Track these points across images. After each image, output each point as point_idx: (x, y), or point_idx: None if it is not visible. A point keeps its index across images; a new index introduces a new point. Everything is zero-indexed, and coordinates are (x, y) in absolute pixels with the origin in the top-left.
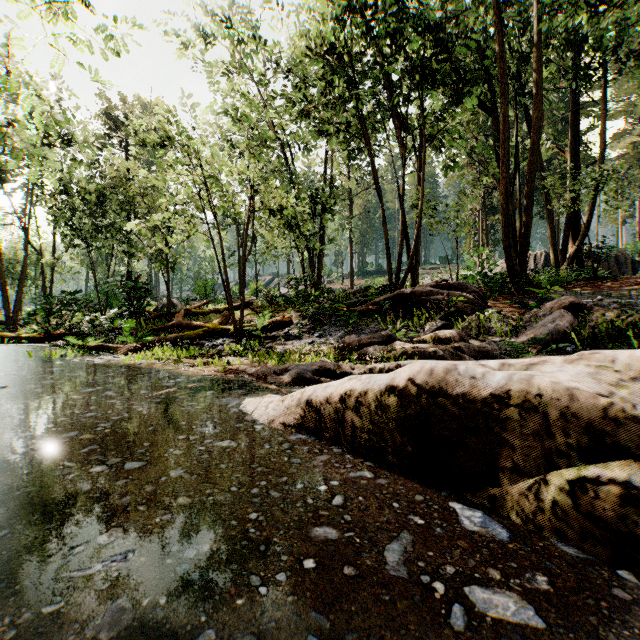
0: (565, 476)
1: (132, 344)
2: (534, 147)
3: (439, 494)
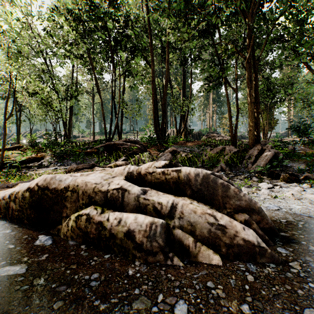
0: (75, 215)
1: None
2: (165, 86)
3: (38, 233)
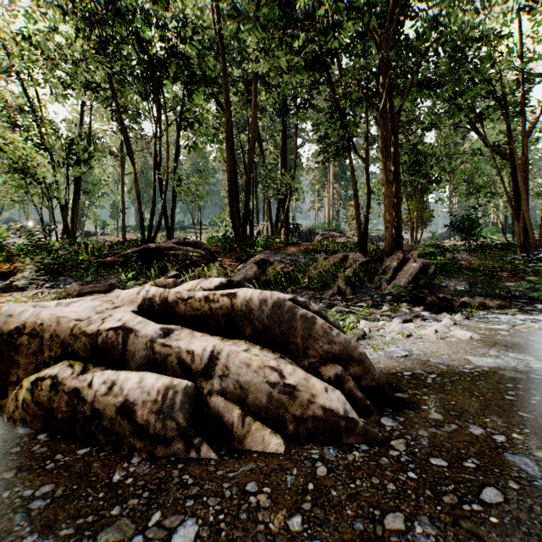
0: (31, 379)
1: None
2: (251, 148)
3: None
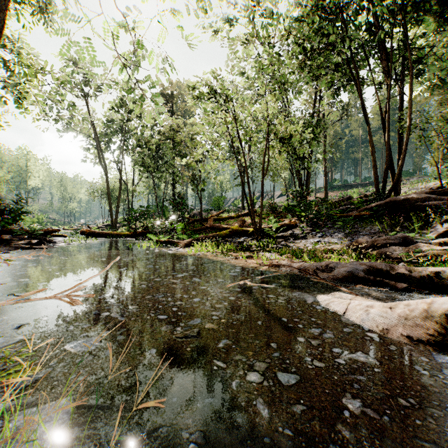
0: None
1: (187, 240)
2: None
3: None
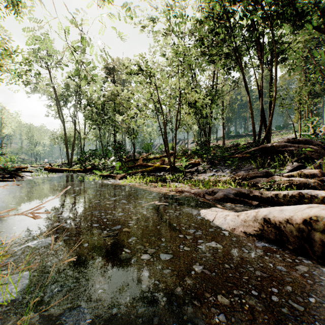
0: None
1: (122, 174)
2: None
3: None
